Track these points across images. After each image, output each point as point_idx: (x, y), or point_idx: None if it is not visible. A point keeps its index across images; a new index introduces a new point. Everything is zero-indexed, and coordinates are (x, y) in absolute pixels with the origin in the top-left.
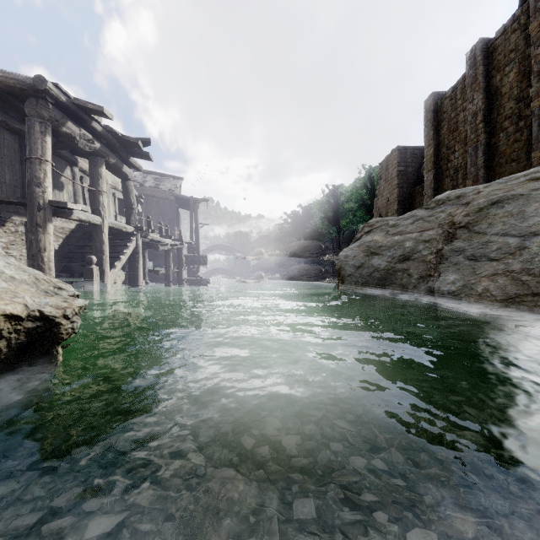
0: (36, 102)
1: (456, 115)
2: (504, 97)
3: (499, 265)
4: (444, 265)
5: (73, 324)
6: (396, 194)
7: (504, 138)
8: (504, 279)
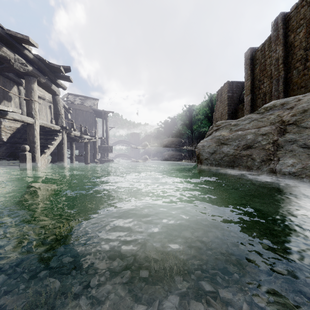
0: None
1: (264, 60)
2: (296, 48)
3: None
4: (281, 152)
5: None
6: (227, 109)
7: (296, 73)
8: None
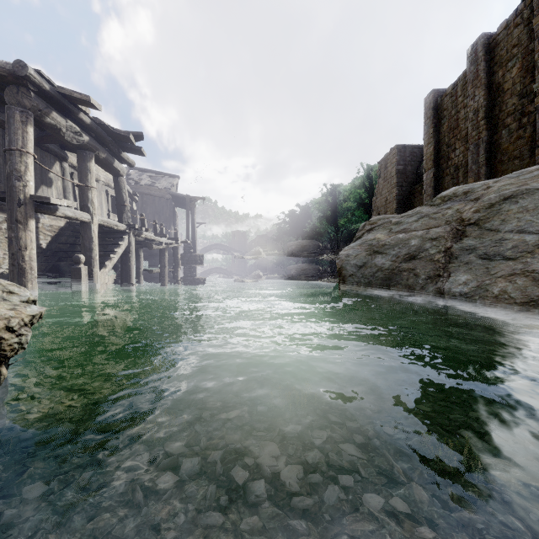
0: (17, 90)
1: (456, 112)
2: (507, 93)
3: (517, 264)
4: (454, 264)
5: (21, 338)
6: (396, 193)
7: (506, 135)
8: (523, 280)
